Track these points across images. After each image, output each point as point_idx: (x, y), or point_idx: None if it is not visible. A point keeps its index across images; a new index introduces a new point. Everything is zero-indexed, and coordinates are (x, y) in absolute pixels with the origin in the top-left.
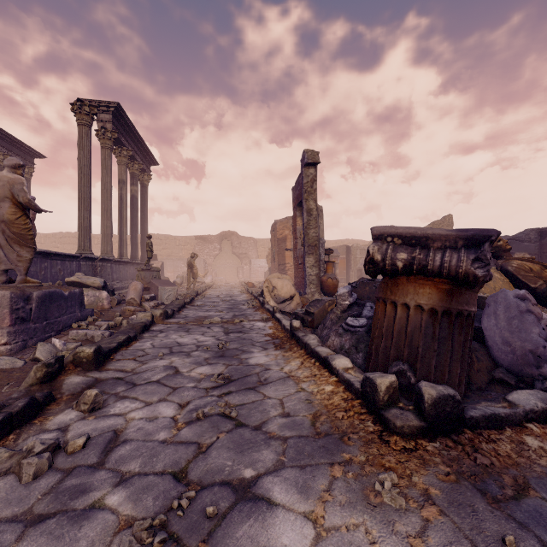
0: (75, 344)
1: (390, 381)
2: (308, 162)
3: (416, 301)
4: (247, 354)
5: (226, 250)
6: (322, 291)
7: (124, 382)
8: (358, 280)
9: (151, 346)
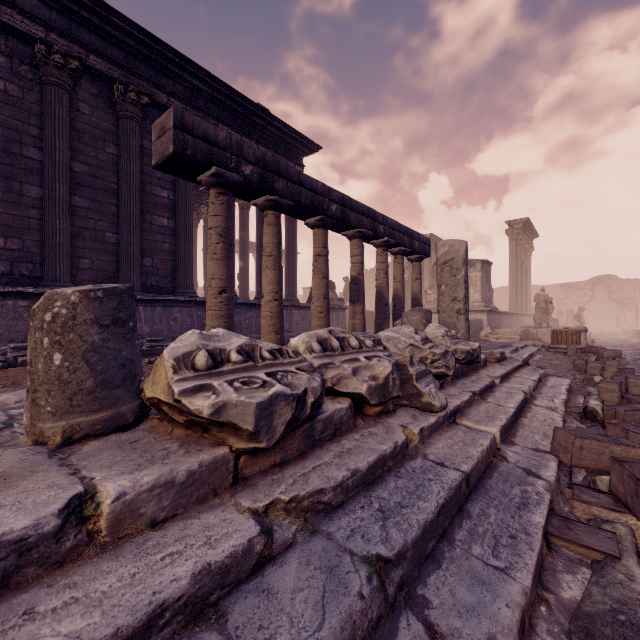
0: None
1: None
2: None
3: None
4: None
5: (599, 296)
6: None
7: None
8: None
9: None
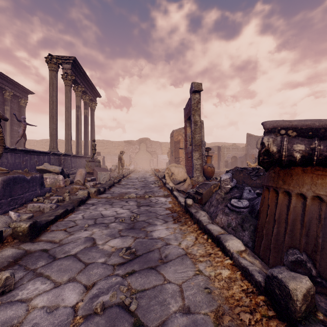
0: (27, 215)
1: (306, 287)
2: (195, 90)
3: (314, 191)
4: (152, 226)
5: (142, 149)
6: (204, 175)
7: (47, 255)
8: (233, 169)
9: (82, 217)
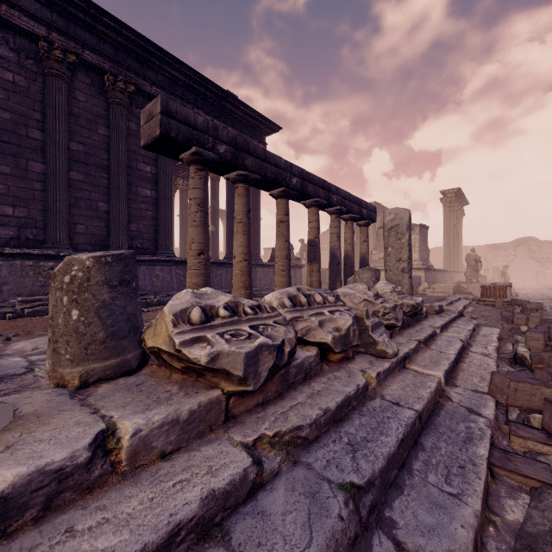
0: None
1: None
2: None
3: None
4: None
5: (521, 256)
6: None
7: None
8: None
9: None
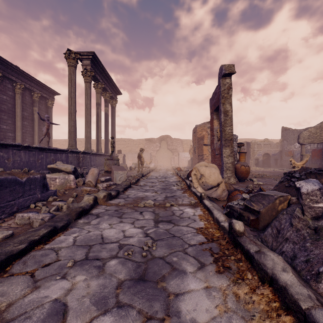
0: (3, 234)
1: None
2: (226, 73)
3: None
4: (177, 278)
5: (163, 147)
6: (236, 175)
7: None
8: (300, 170)
9: (71, 243)
